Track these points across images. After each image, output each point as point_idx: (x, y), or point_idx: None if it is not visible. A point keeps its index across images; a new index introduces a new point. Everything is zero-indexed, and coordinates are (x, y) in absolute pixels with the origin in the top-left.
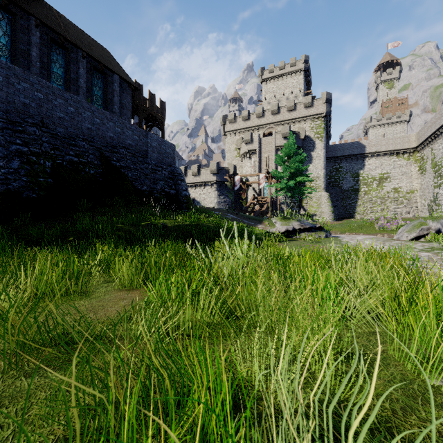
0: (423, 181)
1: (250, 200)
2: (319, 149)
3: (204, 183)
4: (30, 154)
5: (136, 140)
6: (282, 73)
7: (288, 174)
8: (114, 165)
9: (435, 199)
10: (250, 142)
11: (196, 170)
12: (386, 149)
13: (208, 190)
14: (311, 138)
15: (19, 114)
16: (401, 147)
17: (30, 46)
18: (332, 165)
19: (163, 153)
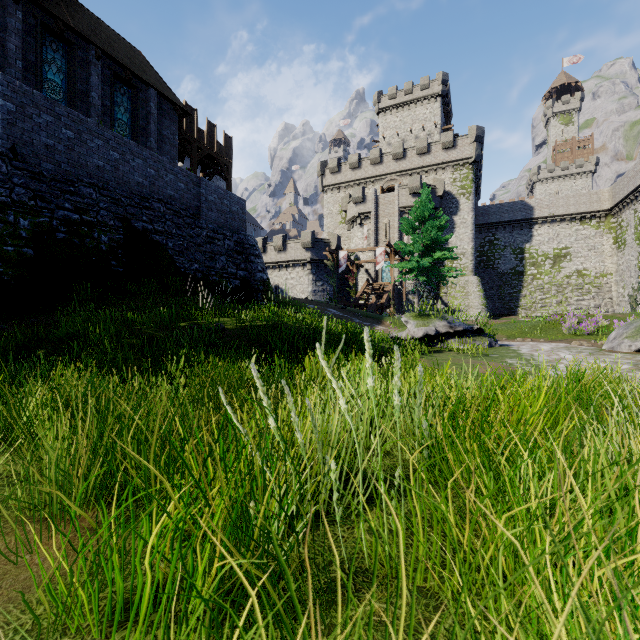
0: (622, 259)
1: (361, 288)
2: (465, 211)
3: (292, 263)
4: None
5: (182, 189)
6: (408, 99)
7: (422, 247)
8: (144, 229)
9: None
10: (361, 202)
11: (280, 243)
12: (565, 211)
13: (298, 273)
14: (453, 195)
15: None
16: (587, 208)
17: (5, 34)
18: (484, 236)
19: (227, 212)
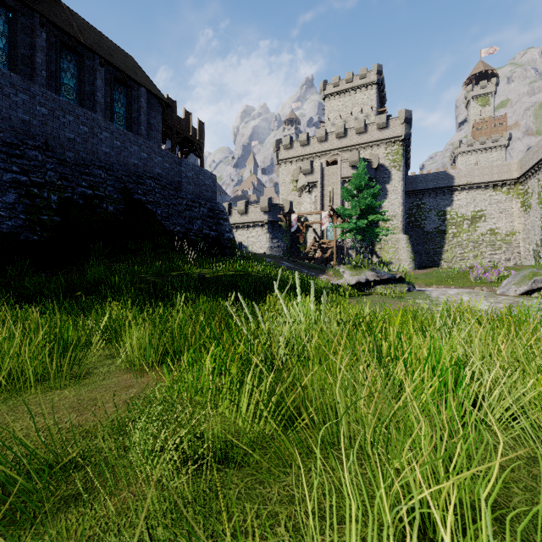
0: (528, 220)
1: (310, 244)
2: (396, 180)
3: (253, 224)
4: (31, 184)
5: (167, 168)
6: (349, 86)
7: (358, 211)
8: (139, 200)
9: None
10: (309, 173)
11: (243, 208)
12: (480, 180)
13: (257, 232)
14: (386, 167)
15: (16, 134)
16: (499, 177)
17: (33, 51)
18: (412, 201)
19: (201, 185)
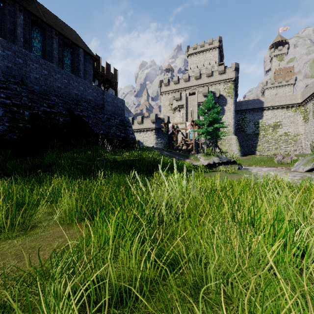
0: (307, 127)
1: (179, 141)
2: (230, 104)
3: (146, 129)
4: (12, 105)
5: (95, 96)
6: (202, 49)
7: (208, 122)
8: (78, 115)
9: None
10: (179, 100)
11: (140, 120)
12: (279, 104)
13: (149, 134)
14: (224, 96)
15: (3, 75)
16: (290, 102)
17: (15, 26)
18: (239, 116)
19: (116, 106)
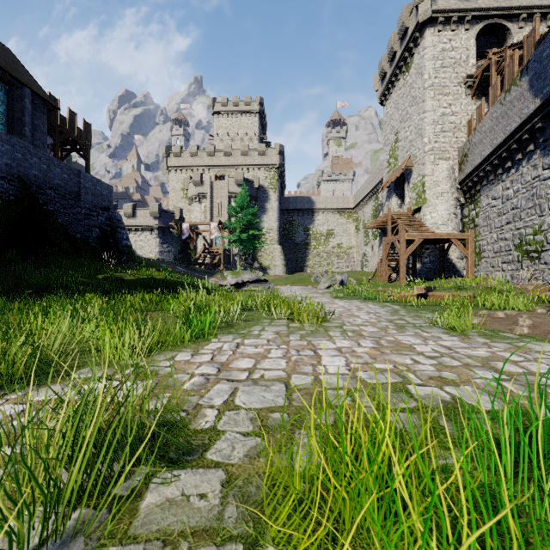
0: (358, 239)
1: (200, 251)
2: (273, 200)
3: (142, 228)
4: None
5: (66, 179)
6: (236, 109)
7: (241, 226)
8: (40, 209)
9: (364, 255)
10: (200, 184)
11: (130, 210)
12: (331, 207)
13: (146, 236)
14: (266, 188)
15: None
16: (342, 206)
17: None
18: (286, 218)
19: (99, 195)
